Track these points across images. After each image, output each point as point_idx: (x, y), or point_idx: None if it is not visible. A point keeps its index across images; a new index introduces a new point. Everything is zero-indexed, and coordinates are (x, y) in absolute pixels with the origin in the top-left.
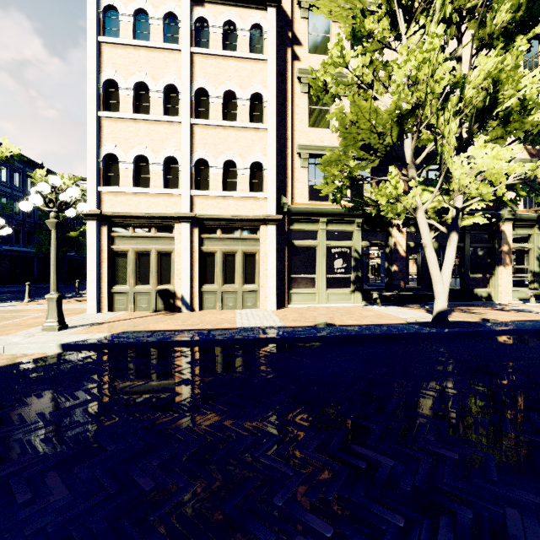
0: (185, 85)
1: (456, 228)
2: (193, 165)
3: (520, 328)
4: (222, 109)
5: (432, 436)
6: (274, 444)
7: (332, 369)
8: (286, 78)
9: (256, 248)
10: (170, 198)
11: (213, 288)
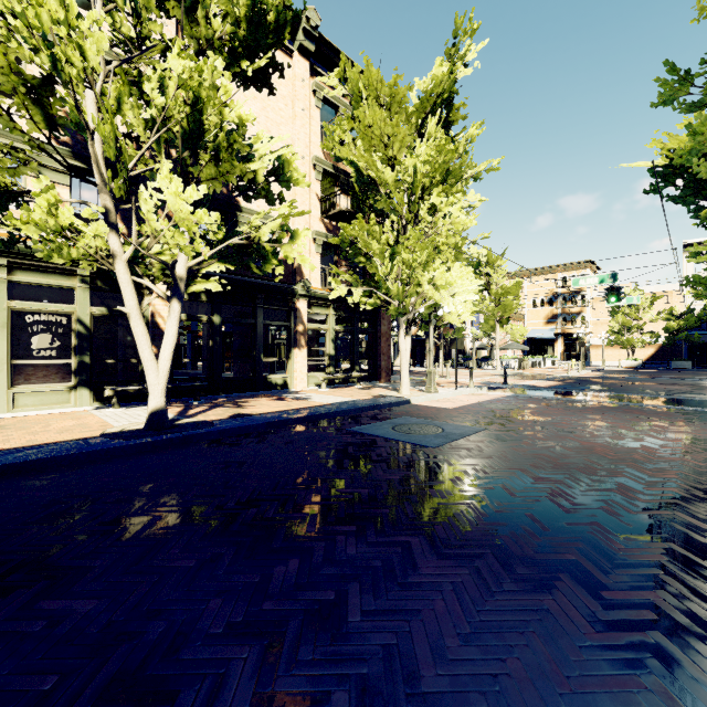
0: None
1: (177, 293)
2: None
3: (249, 424)
4: None
5: None
6: None
7: None
8: None
9: None
10: None
11: None
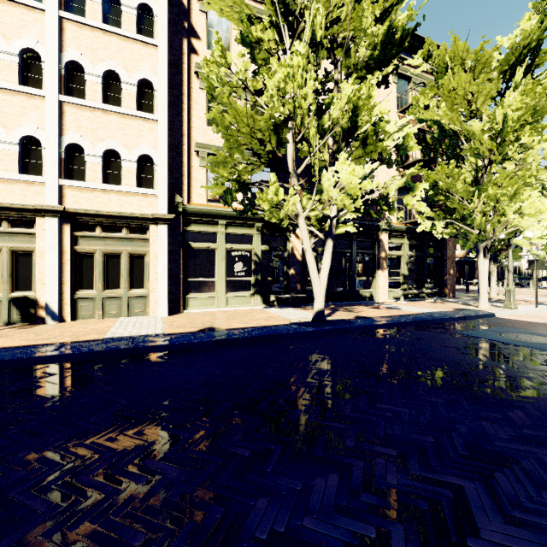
0: (50, 53)
1: (331, 235)
2: (63, 150)
3: (378, 323)
4: (102, 90)
5: (239, 436)
6: (49, 475)
7: (185, 377)
8: (182, 70)
9: (146, 249)
10: (29, 186)
11: (91, 295)
